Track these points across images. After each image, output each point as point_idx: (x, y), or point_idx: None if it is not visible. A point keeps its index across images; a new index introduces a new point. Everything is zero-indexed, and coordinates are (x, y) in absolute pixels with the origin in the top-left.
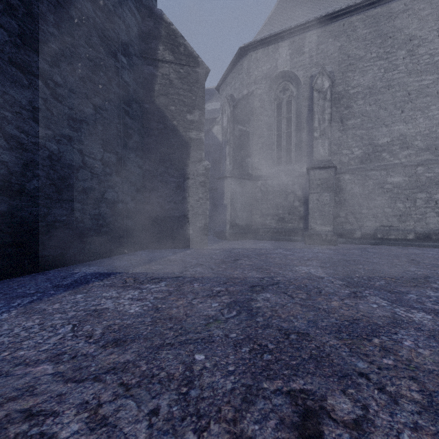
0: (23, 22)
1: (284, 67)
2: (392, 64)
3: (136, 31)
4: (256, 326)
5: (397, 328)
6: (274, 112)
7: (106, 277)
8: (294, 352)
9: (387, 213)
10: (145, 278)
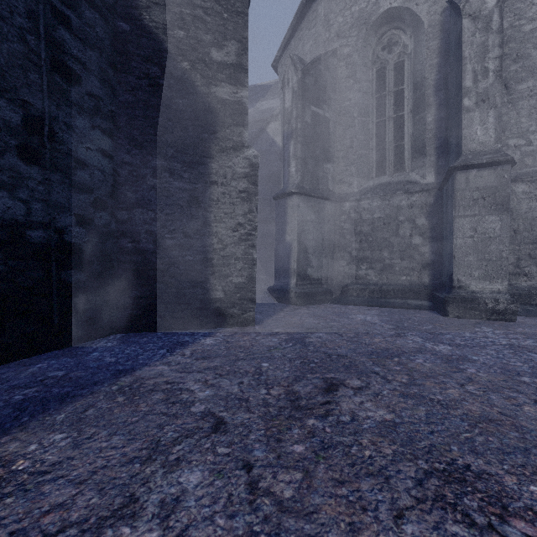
0: None
1: (391, 2)
2: None
3: None
4: None
5: None
6: (371, 84)
7: None
8: None
9: None
10: None
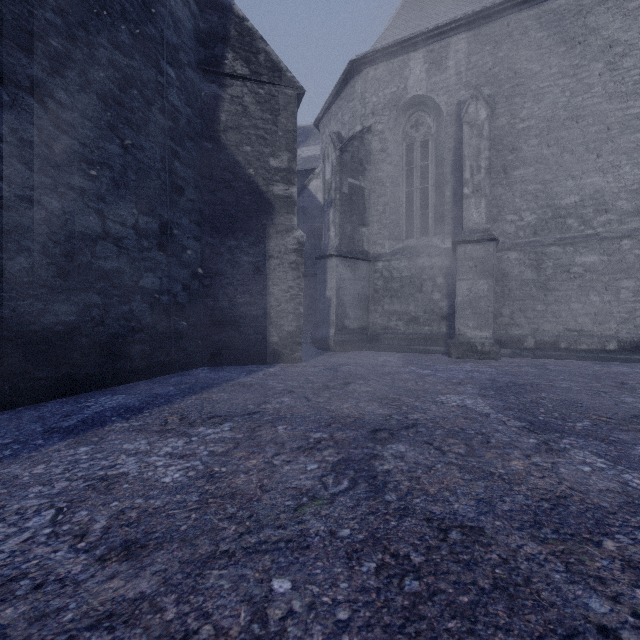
0: (2, 1)
1: (417, 90)
2: (582, 83)
3: (190, 28)
4: (386, 513)
5: (639, 515)
6: (401, 158)
7: (136, 414)
8: (462, 574)
9: (576, 311)
10: (198, 416)
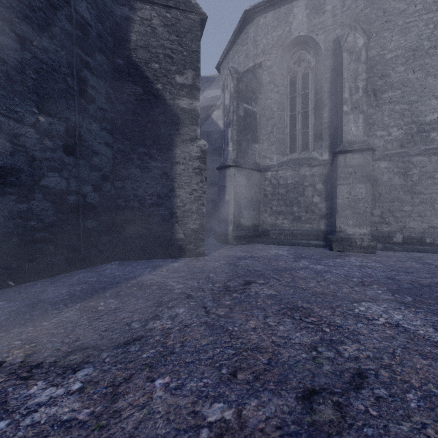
0: None
1: (299, 31)
2: None
3: None
4: None
5: None
6: (286, 88)
7: None
8: None
9: None
10: (55, 349)
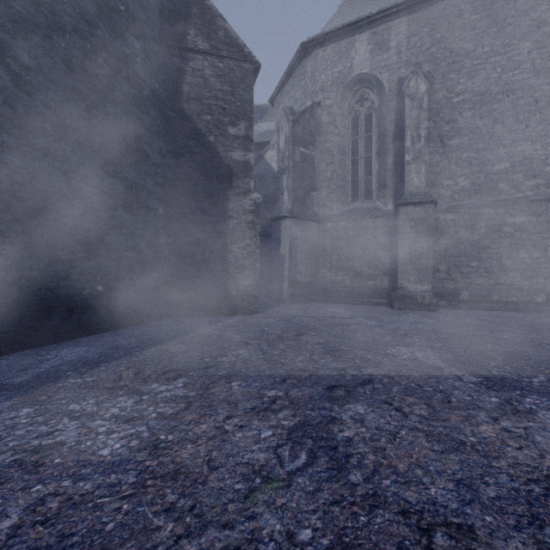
0: None
1: (362, 68)
2: (512, 60)
3: (155, 5)
4: (353, 502)
5: None
6: (347, 129)
7: (92, 368)
8: None
9: (506, 266)
10: (153, 371)
